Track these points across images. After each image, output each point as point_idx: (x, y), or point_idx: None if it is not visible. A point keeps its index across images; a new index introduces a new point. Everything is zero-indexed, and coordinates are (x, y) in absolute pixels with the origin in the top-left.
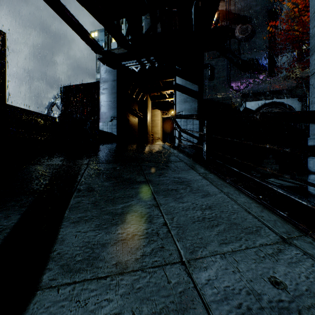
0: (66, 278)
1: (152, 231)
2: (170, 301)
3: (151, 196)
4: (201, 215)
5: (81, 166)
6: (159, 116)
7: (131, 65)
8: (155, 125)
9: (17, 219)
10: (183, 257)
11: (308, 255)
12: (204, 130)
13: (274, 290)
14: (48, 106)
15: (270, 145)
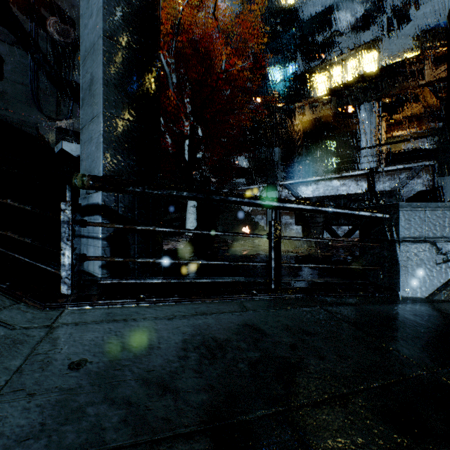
0: None
1: None
2: None
3: None
4: None
5: None
6: None
7: None
8: None
9: None
10: None
11: None
12: None
13: None
14: None
15: (12, 201)
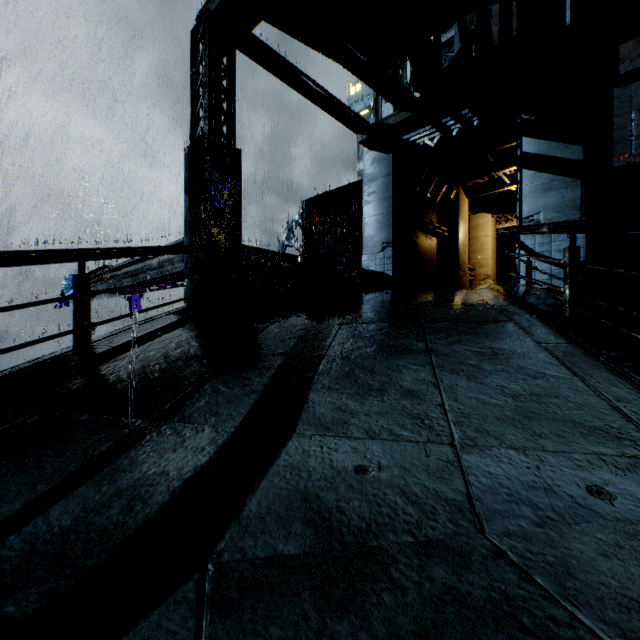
0: (317, 431)
1: (420, 410)
2: (423, 469)
3: (429, 371)
4: (508, 403)
5: (333, 326)
6: (489, 227)
7: (421, 137)
8: (479, 248)
9: (269, 378)
10: (456, 441)
11: None
12: (565, 255)
13: (586, 496)
14: (285, 236)
15: None
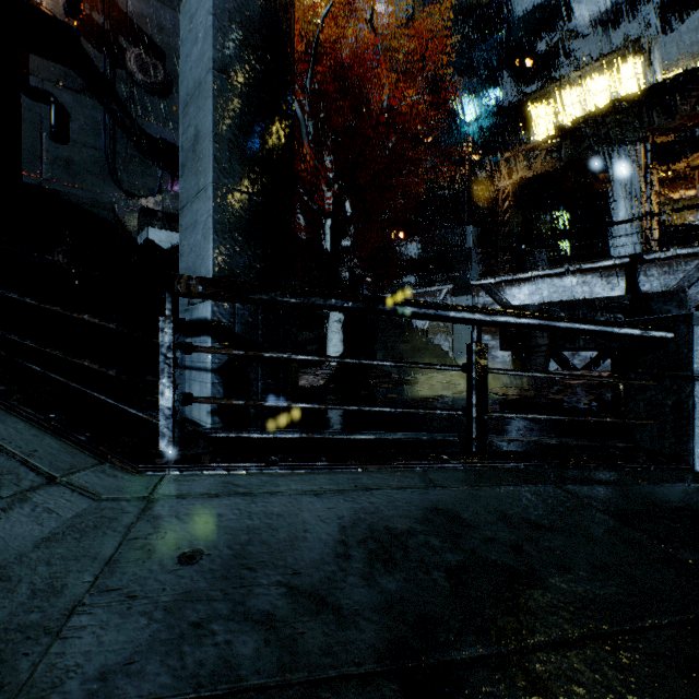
0: None
1: None
2: None
3: None
4: None
5: None
6: None
7: None
8: None
9: None
10: None
11: (80, 490)
12: None
13: None
14: None
15: (90, 317)
